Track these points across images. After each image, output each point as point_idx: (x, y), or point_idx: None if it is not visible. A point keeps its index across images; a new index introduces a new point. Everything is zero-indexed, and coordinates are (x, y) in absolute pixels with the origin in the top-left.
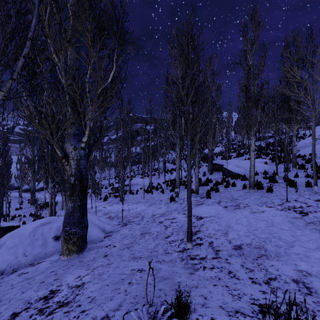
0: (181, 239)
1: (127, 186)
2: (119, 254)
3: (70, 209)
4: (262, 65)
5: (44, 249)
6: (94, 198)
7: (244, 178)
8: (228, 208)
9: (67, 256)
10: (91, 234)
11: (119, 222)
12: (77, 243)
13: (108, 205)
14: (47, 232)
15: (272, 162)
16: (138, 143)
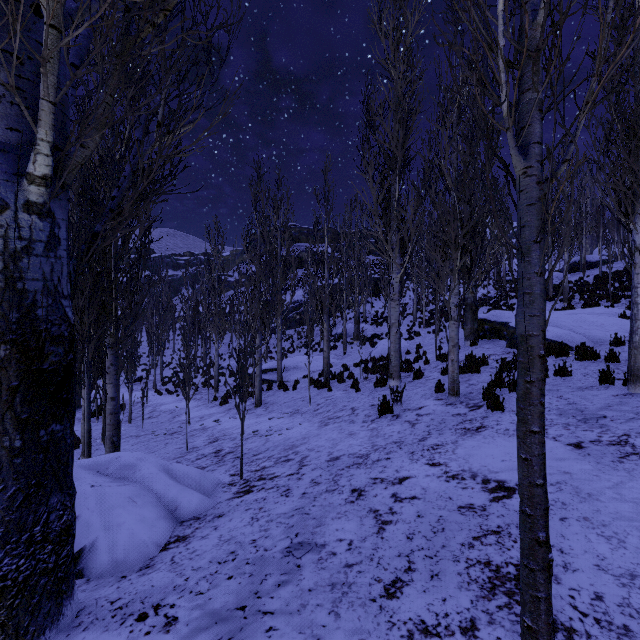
0: (464, 625)
1: (274, 372)
2: None
3: None
4: None
5: None
6: (202, 398)
7: (587, 352)
8: (590, 450)
9: None
10: (119, 536)
11: (234, 476)
12: (1, 618)
13: (226, 416)
14: None
15: None
16: (300, 282)
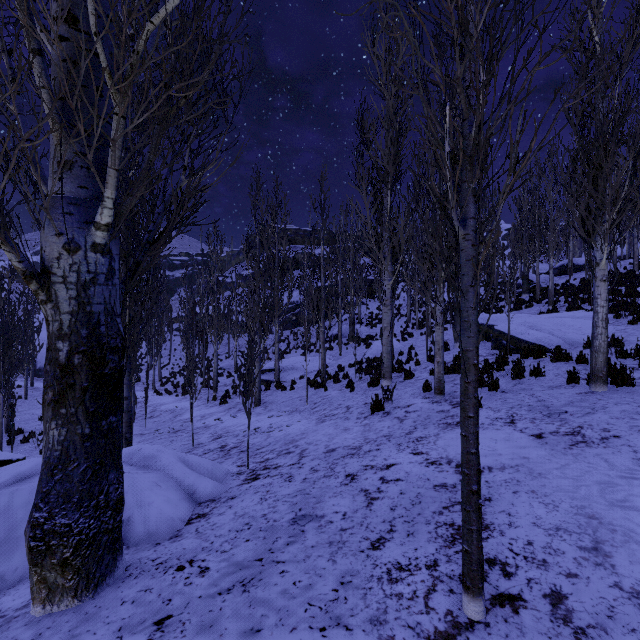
0: (428, 563)
1: (271, 373)
2: (208, 621)
3: (56, 447)
4: (634, 38)
5: (1, 560)
6: (202, 398)
7: (560, 355)
8: (548, 440)
9: (45, 606)
10: (150, 512)
11: (241, 467)
12: (77, 564)
13: (227, 415)
14: (21, 505)
15: (617, 319)
16: (296, 283)
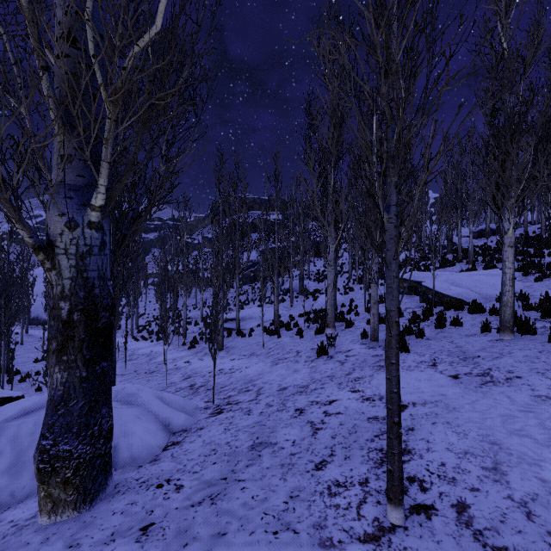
0: (361, 481)
1: (233, 322)
2: (184, 527)
3: (59, 387)
4: (535, 45)
5: (11, 480)
6: (173, 343)
7: (476, 307)
8: (463, 380)
9: (50, 516)
10: (133, 441)
11: (208, 403)
12: (76, 482)
13: (195, 358)
14: (27, 435)
15: (525, 276)
16: (254, 244)
